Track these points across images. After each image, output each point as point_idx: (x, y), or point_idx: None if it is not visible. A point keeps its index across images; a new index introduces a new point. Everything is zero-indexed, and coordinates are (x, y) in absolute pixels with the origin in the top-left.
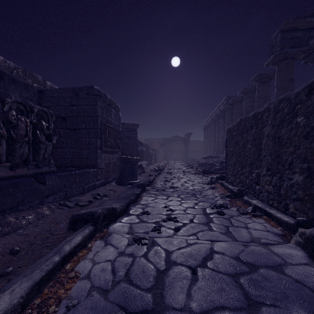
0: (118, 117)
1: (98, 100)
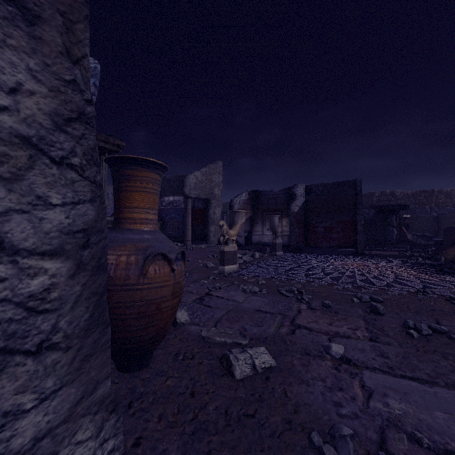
0: (426, 211)
1: (403, 211)
